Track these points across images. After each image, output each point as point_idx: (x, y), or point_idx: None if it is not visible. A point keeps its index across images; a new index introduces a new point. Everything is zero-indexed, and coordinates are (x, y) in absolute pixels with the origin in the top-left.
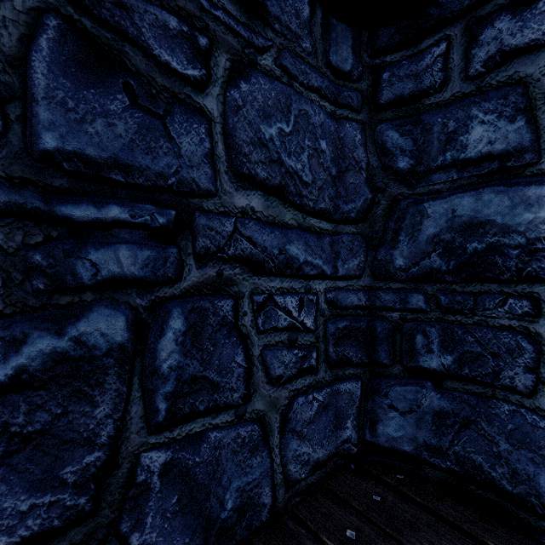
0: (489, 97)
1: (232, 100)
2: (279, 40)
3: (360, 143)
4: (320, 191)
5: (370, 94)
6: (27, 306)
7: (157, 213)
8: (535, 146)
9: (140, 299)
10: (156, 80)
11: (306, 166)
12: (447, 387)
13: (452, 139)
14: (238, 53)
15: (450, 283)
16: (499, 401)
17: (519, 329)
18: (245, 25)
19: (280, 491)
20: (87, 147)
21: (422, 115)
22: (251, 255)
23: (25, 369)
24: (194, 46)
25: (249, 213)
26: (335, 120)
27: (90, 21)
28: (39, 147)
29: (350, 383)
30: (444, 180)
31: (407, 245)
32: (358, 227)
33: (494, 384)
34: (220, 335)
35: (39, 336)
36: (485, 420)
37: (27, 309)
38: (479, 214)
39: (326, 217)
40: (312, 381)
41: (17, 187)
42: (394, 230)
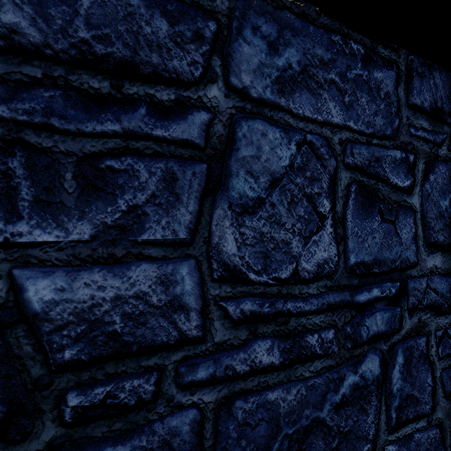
0: None
1: (425, 191)
2: (450, 129)
3: None
4: None
5: None
6: (345, 358)
7: (391, 286)
8: None
9: (384, 345)
10: (391, 198)
11: None
12: None
13: None
14: (428, 154)
15: None
16: None
17: None
18: (432, 131)
19: None
20: (364, 256)
21: None
22: (435, 301)
23: (344, 394)
24: (407, 164)
25: (434, 270)
26: None
27: (366, 178)
28: (348, 264)
29: None
30: None
31: None
32: None
33: None
34: (419, 364)
35: (348, 375)
36: None
37: (345, 360)
38: None
39: None
40: None
41: (342, 291)
42: None
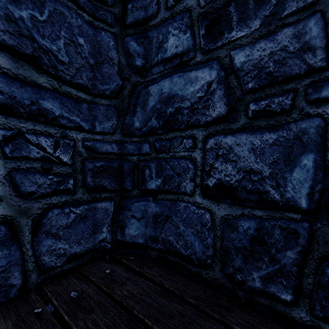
0: (176, 19)
1: None
2: None
3: (113, 47)
4: (78, 71)
5: (121, 18)
6: None
7: None
8: (194, 47)
9: None
10: None
11: (63, 50)
12: (159, 198)
13: (161, 46)
14: None
15: (160, 134)
16: (180, 202)
17: (188, 157)
18: None
19: (32, 275)
20: None
21: (148, 32)
22: None
23: None
24: None
25: None
26: (93, 28)
27: None
28: None
29: (105, 203)
30: (158, 72)
31: (141, 114)
32: (111, 101)
33: (178, 192)
34: None
35: None
36: (174, 214)
37: None
38: (172, 90)
39: (84, 90)
40: (69, 199)
41: None
42: (134, 104)
